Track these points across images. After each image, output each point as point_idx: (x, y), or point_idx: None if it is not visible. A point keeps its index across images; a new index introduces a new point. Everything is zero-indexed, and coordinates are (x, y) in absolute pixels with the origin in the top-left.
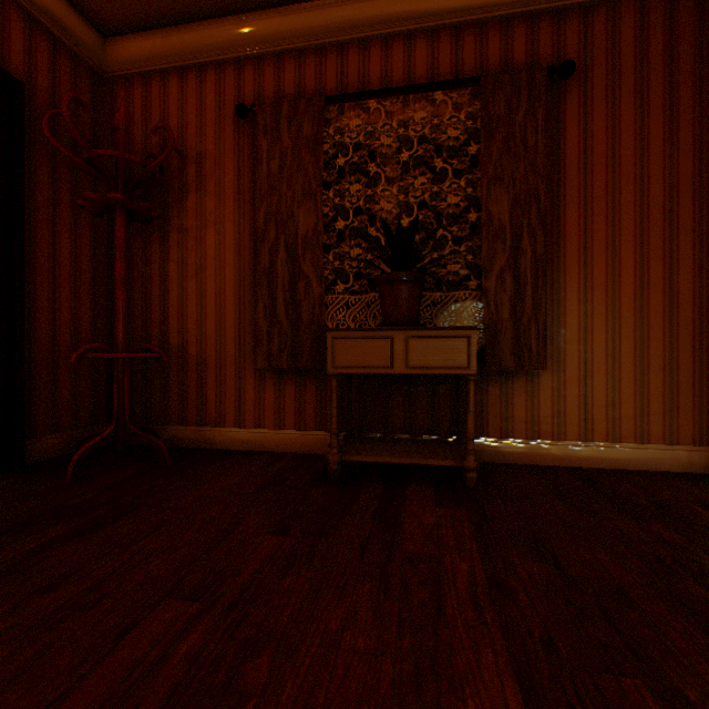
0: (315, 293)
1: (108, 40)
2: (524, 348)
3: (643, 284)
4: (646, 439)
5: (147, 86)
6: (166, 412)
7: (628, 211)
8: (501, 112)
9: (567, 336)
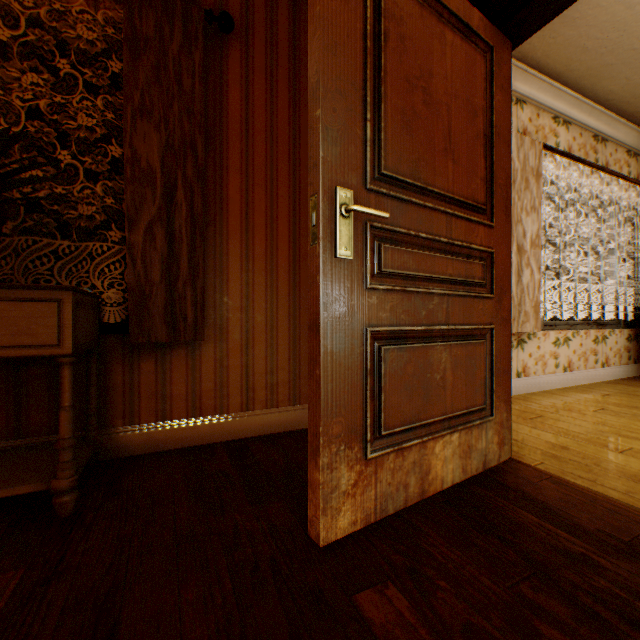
0: None
1: None
2: (181, 316)
3: (296, 258)
4: (299, 400)
5: None
6: None
7: (285, 188)
8: (152, 33)
9: (231, 304)
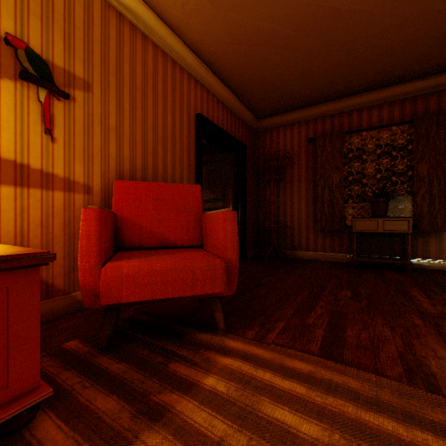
0: (339, 203)
1: (259, 120)
2: (434, 223)
3: None
4: None
5: (271, 133)
6: (278, 245)
7: None
8: (422, 133)
9: None
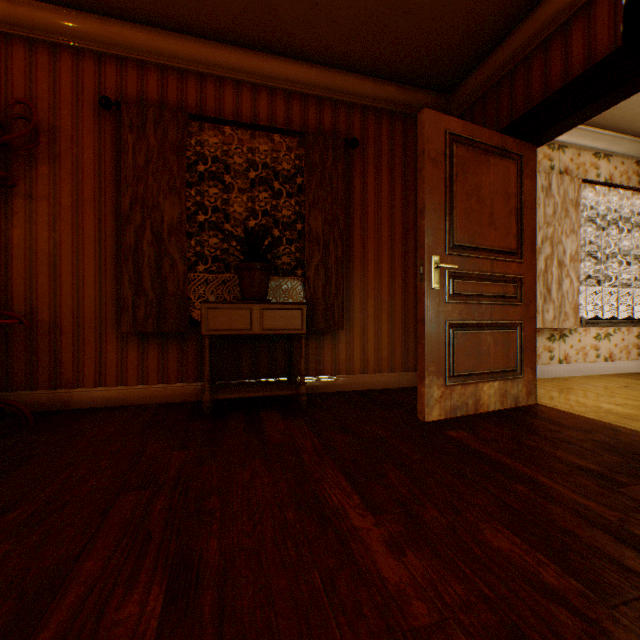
0: (180, 270)
1: None
2: (331, 316)
3: (392, 279)
4: (394, 369)
5: None
6: (9, 379)
7: (386, 235)
8: (318, 160)
9: (355, 309)
